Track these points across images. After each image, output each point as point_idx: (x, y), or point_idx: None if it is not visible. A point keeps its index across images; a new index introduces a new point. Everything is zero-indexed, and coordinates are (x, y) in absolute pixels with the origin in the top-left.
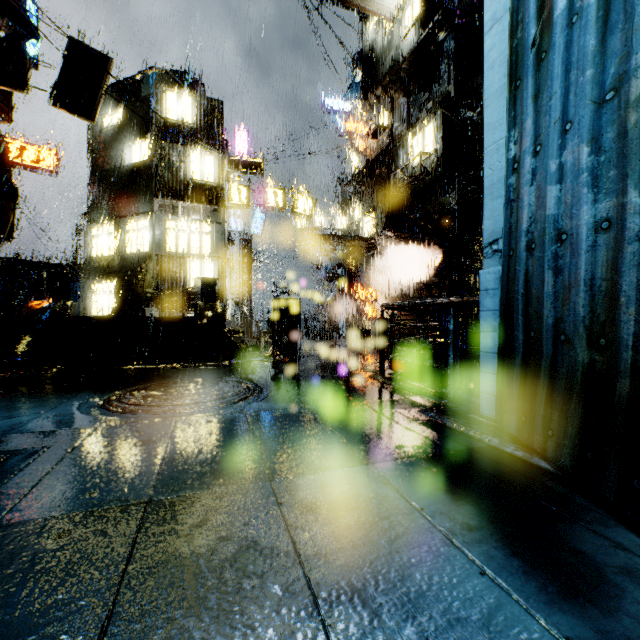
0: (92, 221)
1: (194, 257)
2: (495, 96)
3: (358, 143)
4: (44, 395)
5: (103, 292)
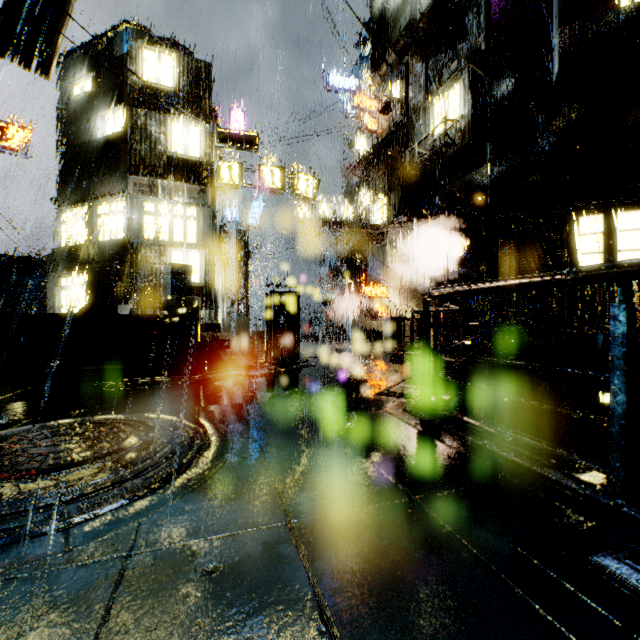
0: (61, 205)
1: (176, 245)
2: None
3: (367, 120)
4: None
5: (73, 287)
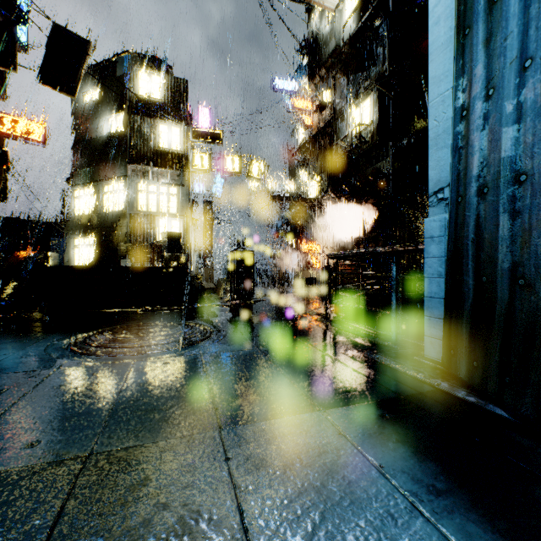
0: (75, 184)
1: (162, 215)
2: (440, 50)
3: (304, 117)
4: (17, 337)
5: (84, 245)
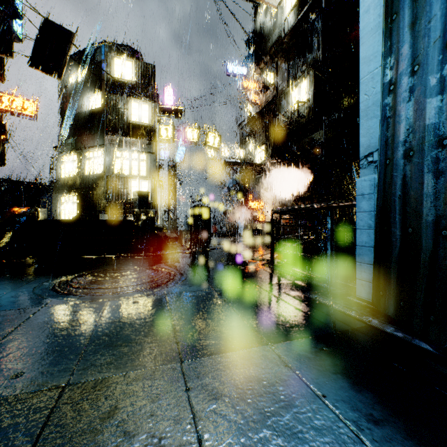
0: (61, 152)
1: (134, 177)
2: (370, 34)
3: (252, 96)
4: (10, 279)
5: (69, 203)
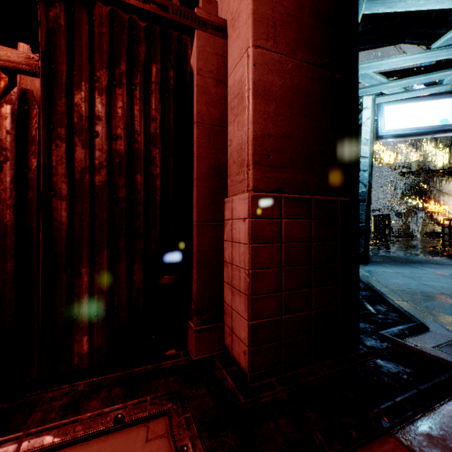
0: None
1: None
2: None
3: None
4: None
5: None
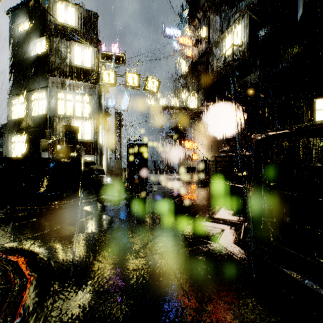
0: (12, 95)
1: (77, 118)
2: None
3: (186, 50)
4: None
5: (18, 142)
